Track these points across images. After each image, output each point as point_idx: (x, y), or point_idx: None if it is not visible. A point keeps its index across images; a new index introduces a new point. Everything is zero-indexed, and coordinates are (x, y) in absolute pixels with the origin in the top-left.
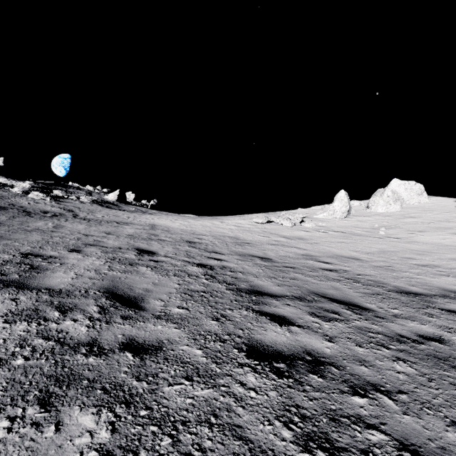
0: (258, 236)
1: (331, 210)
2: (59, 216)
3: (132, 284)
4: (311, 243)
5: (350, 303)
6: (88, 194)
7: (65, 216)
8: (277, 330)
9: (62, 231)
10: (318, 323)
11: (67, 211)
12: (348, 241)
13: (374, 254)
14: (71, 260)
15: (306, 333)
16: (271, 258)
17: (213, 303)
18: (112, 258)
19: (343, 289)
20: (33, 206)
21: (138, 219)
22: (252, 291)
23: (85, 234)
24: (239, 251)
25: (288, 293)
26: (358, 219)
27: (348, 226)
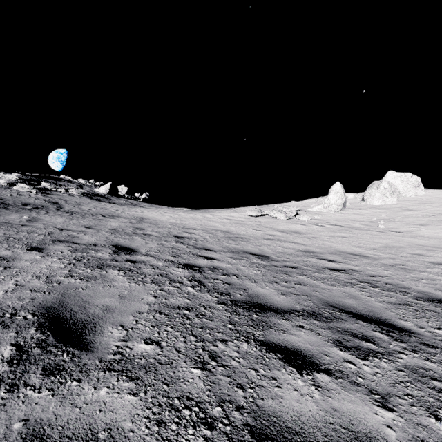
0: (252, 230)
1: (326, 203)
2: (40, 209)
3: (90, 299)
4: (308, 237)
5: (379, 320)
6: (79, 187)
7: (47, 209)
8: (297, 384)
9: (35, 224)
10: (352, 364)
11: (51, 204)
12: (348, 236)
13: (380, 250)
14: (23, 262)
15: (342, 388)
16: (268, 256)
17: (198, 329)
18: (80, 258)
19: (362, 297)
20: (15, 198)
21: (126, 212)
22: (251, 305)
23: (60, 228)
24: (232, 247)
25: (298, 307)
26: (354, 211)
27: (345, 219)
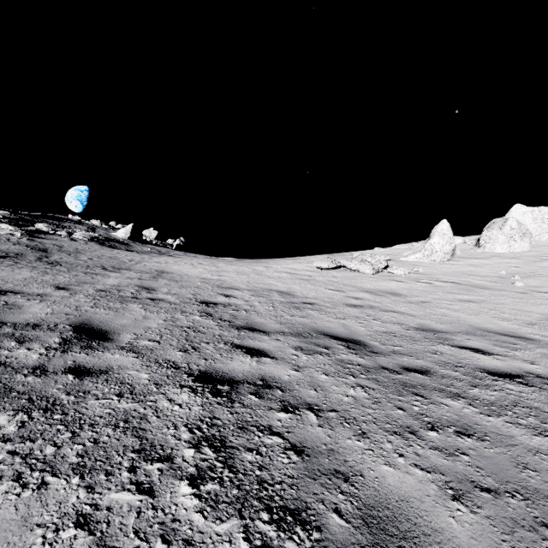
0: (326, 291)
1: (428, 249)
2: (8, 258)
3: None
4: (415, 302)
5: None
6: (90, 230)
7: (21, 258)
8: None
9: None
10: None
11: (34, 251)
12: (476, 299)
13: (545, 326)
14: None
15: None
16: (363, 341)
17: None
18: None
19: None
20: None
21: (144, 263)
22: None
23: (4, 290)
24: (296, 321)
25: None
26: (469, 262)
27: (459, 273)
